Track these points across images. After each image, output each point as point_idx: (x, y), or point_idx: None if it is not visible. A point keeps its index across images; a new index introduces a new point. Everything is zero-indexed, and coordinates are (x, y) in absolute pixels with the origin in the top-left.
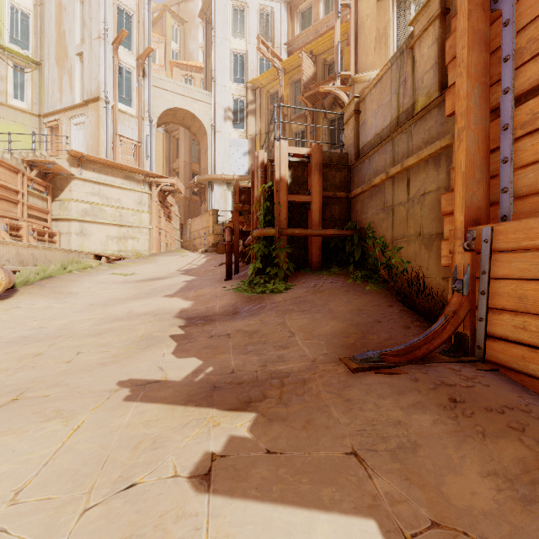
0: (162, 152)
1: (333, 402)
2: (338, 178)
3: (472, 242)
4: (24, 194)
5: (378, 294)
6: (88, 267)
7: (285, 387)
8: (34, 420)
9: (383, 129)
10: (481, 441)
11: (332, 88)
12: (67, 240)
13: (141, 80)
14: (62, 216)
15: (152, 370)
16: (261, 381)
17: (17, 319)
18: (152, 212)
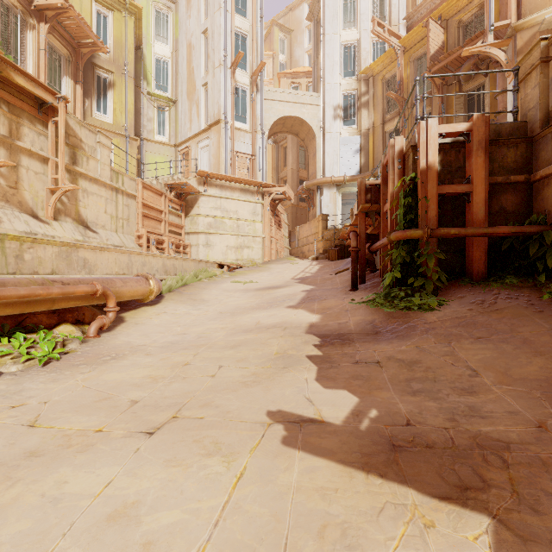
0: (270, 163)
1: None
2: (510, 157)
3: None
4: (166, 213)
5: None
6: (214, 275)
7: (512, 470)
8: (195, 451)
9: None
10: None
11: (480, 48)
12: (196, 251)
13: (255, 96)
14: (192, 230)
15: (300, 401)
16: (462, 448)
17: (165, 324)
18: (264, 221)
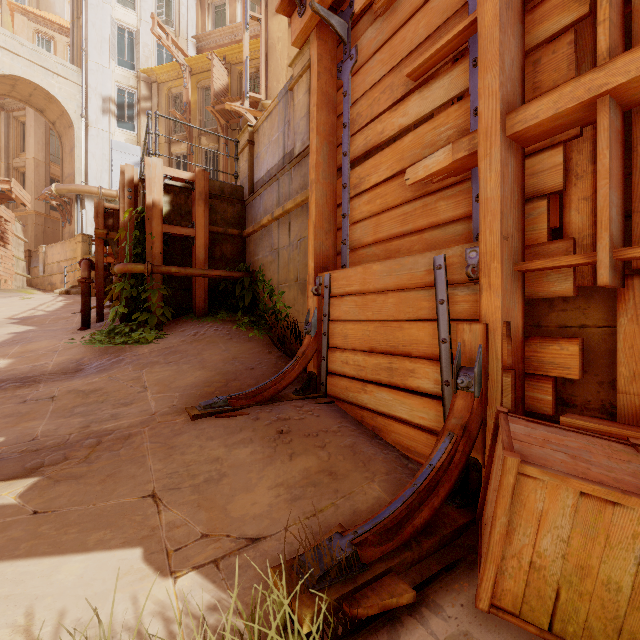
0: None
1: (154, 452)
2: (230, 213)
3: (319, 287)
4: None
5: (261, 341)
6: None
7: (100, 446)
8: None
9: (273, 167)
10: (283, 461)
11: (240, 108)
12: None
13: None
14: None
15: None
16: (71, 443)
17: None
18: None
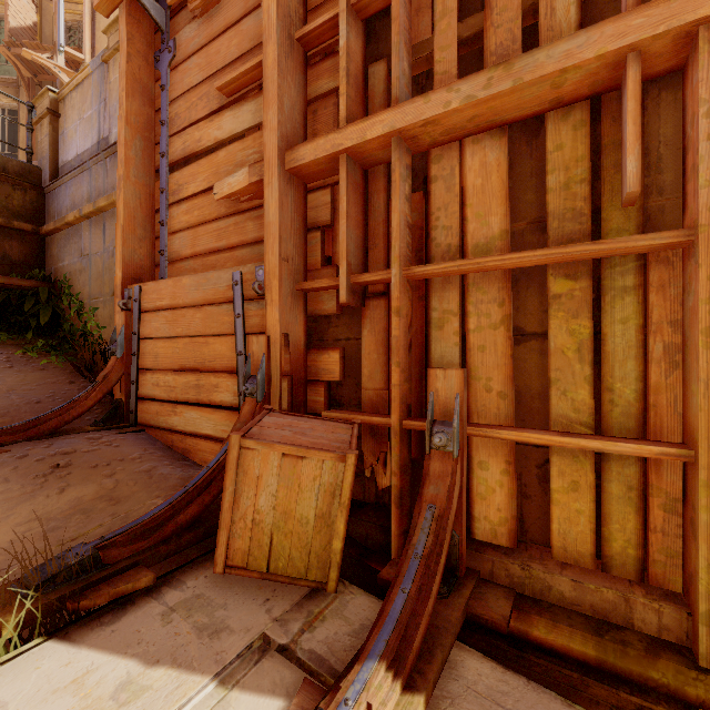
0: None
1: None
2: (18, 200)
3: (128, 301)
4: None
5: (60, 369)
6: None
7: None
8: None
9: (85, 151)
10: (48, 495)
11: (48, 63)
12: None
13: None
14: None
15: None
16: None
17: None
18: None
